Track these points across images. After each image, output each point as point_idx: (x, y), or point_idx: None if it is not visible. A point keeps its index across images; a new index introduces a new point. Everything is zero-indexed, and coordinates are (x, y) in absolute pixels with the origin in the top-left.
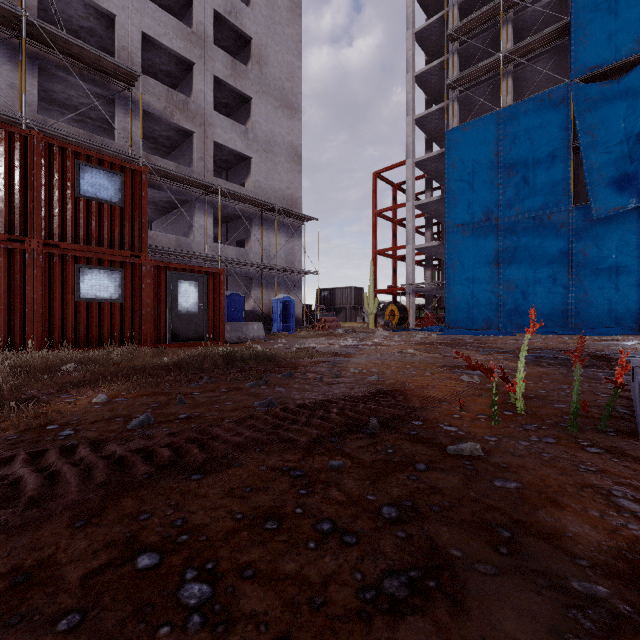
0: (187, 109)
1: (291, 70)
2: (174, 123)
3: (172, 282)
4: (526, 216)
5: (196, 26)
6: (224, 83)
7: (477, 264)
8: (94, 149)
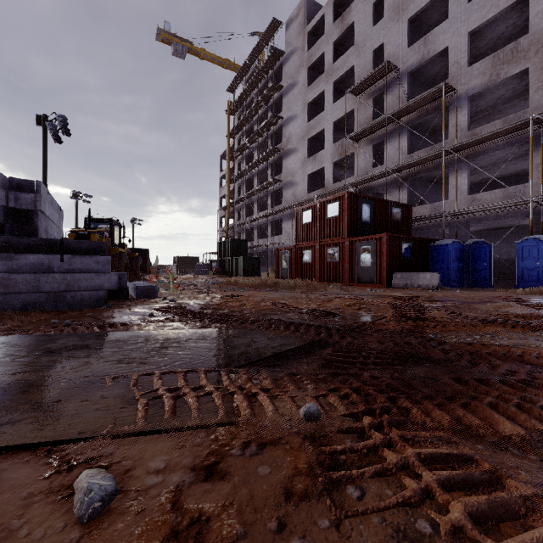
0: (517, 53)
1: None
2: (501, 80)
3: (358, 248)
4: None
5: None
6: None
7: None
8: (422, 160)
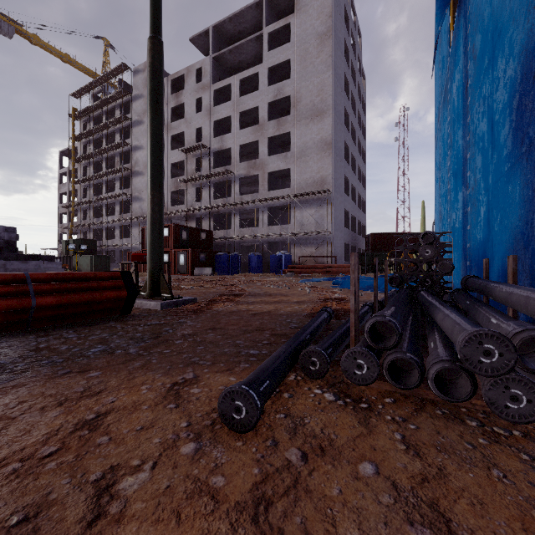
0: (256, 165)
1: (321, 86)
2: (251, 176)
3: (178, 255)
4: (442, 99)
5: (260, 121)
6: (275, 136)
7: (437, 187)
8: (219, 206)
